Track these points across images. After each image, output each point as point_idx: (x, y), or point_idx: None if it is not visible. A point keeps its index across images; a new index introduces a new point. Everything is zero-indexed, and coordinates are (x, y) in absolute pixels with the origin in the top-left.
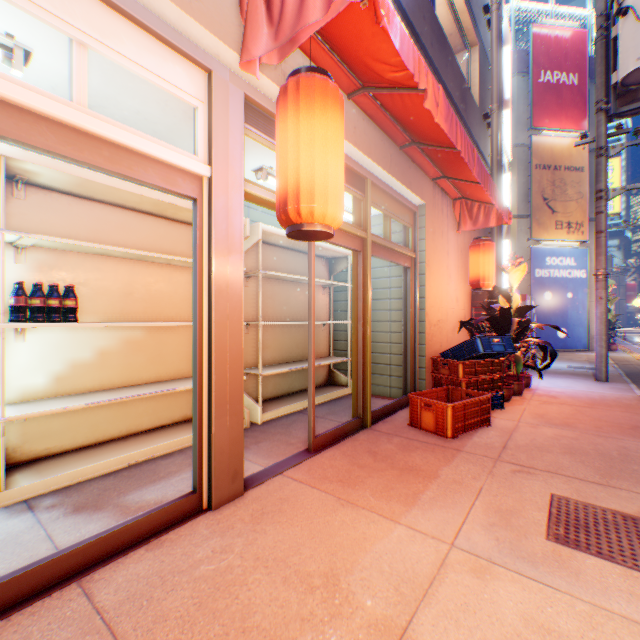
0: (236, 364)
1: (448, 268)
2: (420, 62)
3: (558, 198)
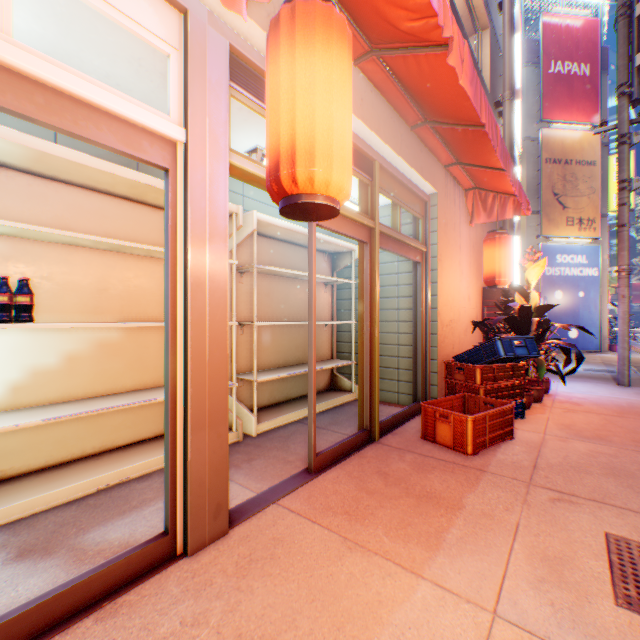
0: (219, 374)
1: (460, 264)
2: (444, 4)
3: (569, 193)
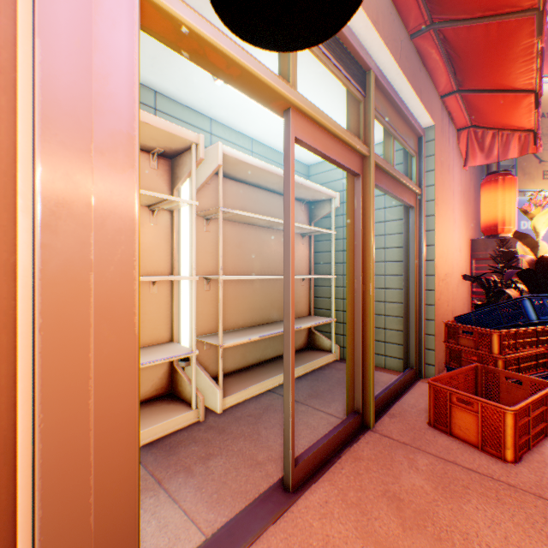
0: (115, 374)
1: (453, 211)
2: None
3: (546, 147)
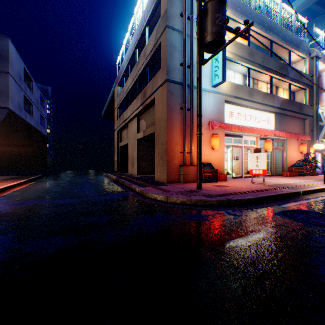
0: None
1: (294, 149)
2: (280, 133)
3: None
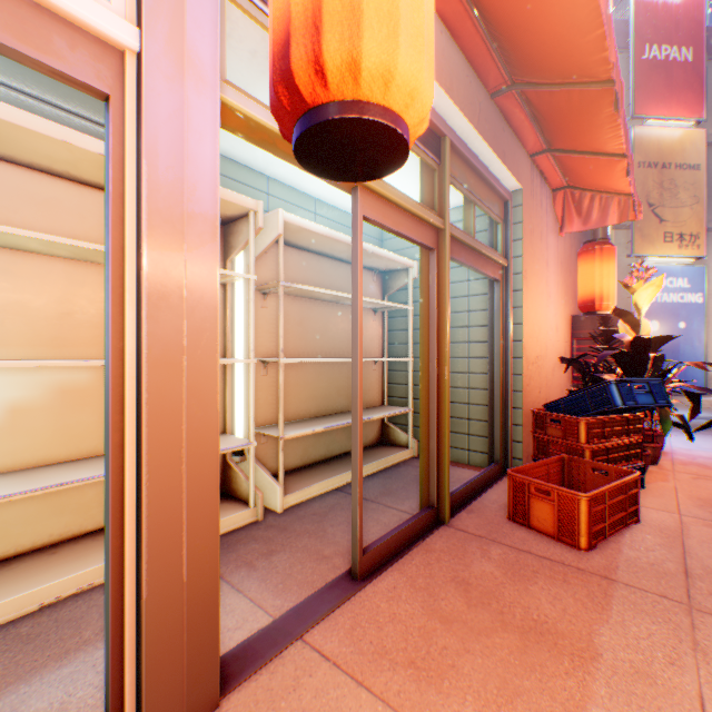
0: (202, 445)
1: (547, 284)
2: None
3: (667, 203)
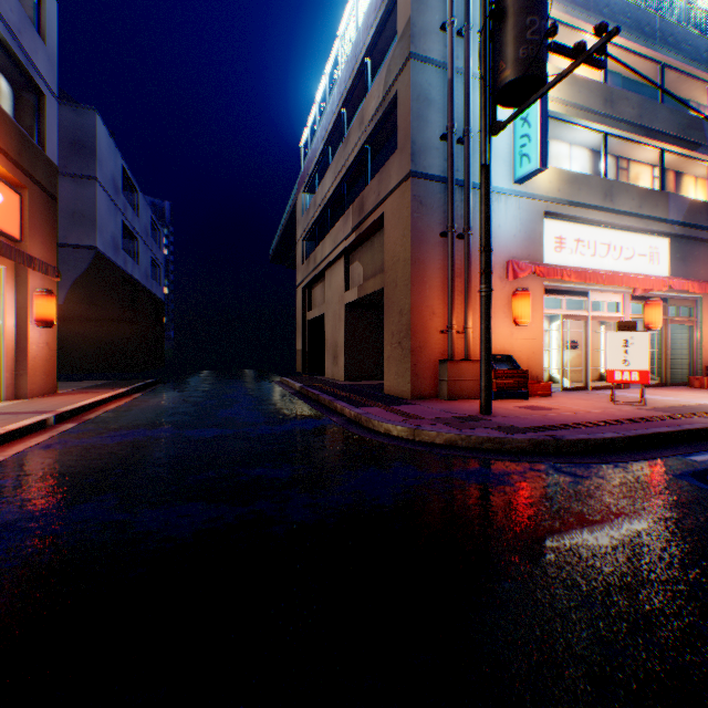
0: None
1: None
2: (684, 283)
3: None
